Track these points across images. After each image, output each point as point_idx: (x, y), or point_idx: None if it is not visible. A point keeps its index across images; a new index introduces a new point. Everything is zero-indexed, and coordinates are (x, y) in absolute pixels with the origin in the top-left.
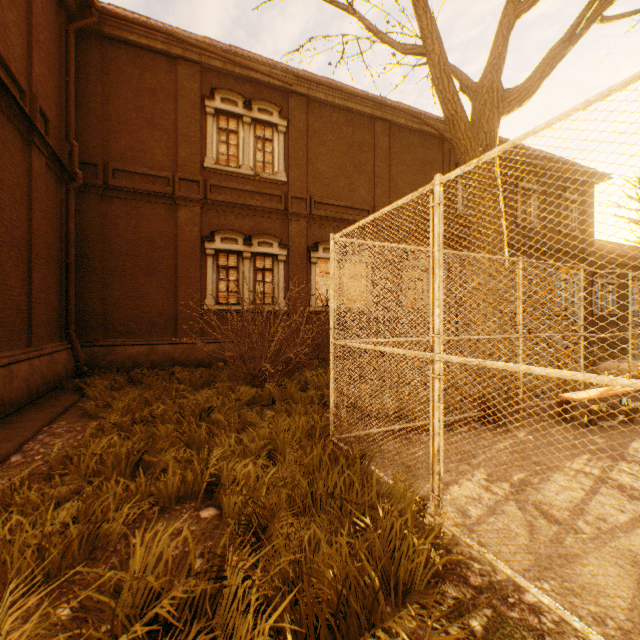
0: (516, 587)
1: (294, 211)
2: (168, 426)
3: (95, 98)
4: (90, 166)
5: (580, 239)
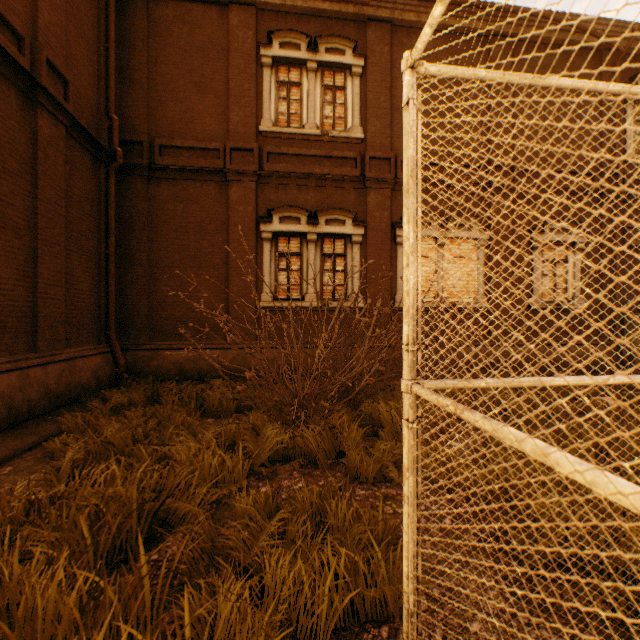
0: None
1: (373, 176)
2: (65, 534)
3: (141, 67)
4: (136, 145)
5: None
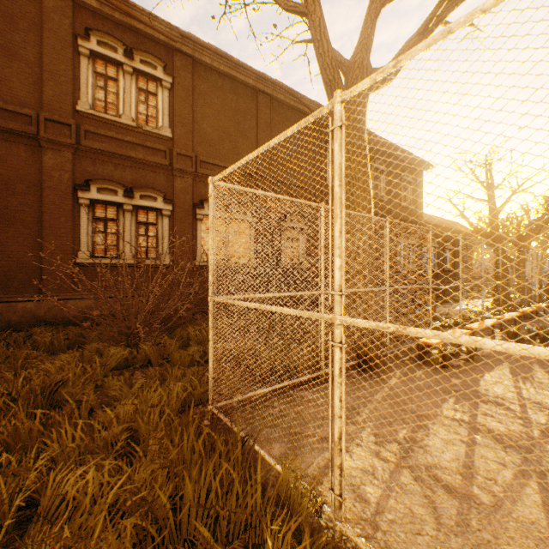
0: None
1: (179, 167)
2: None
3: None
4: None
5: (414, 212)
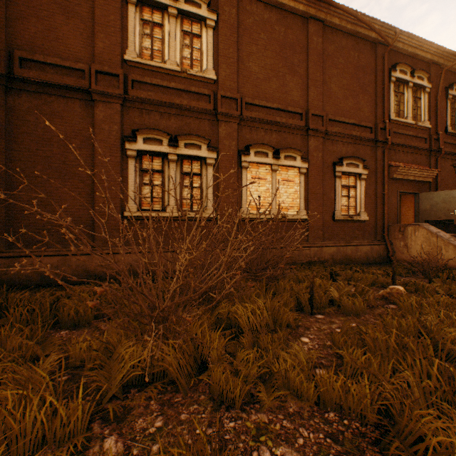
0: None
1: (224, 111)
2: None
3: None
4: None
5: None
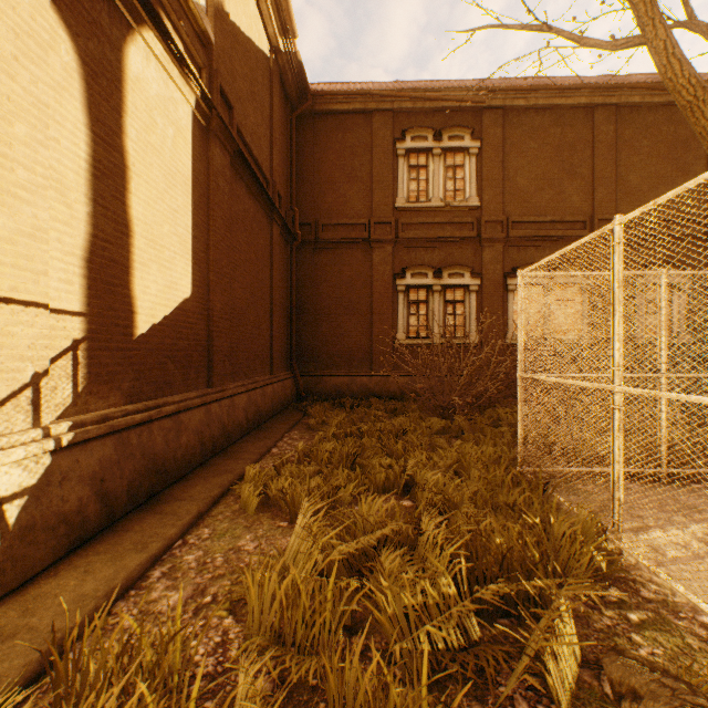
0: (693, 610)
1: (487, 236)
2: (371, 441)
3: (309, 168)
4: (305, 226)
5: None
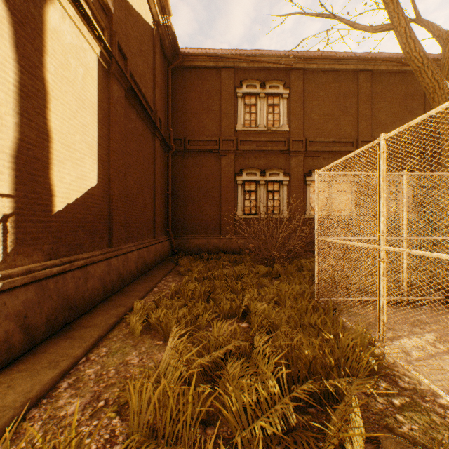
0: (433, 394)
1: (294, 150)
2: (220, 282)
3: (180, 103)
4: (177, 140)
5: None
